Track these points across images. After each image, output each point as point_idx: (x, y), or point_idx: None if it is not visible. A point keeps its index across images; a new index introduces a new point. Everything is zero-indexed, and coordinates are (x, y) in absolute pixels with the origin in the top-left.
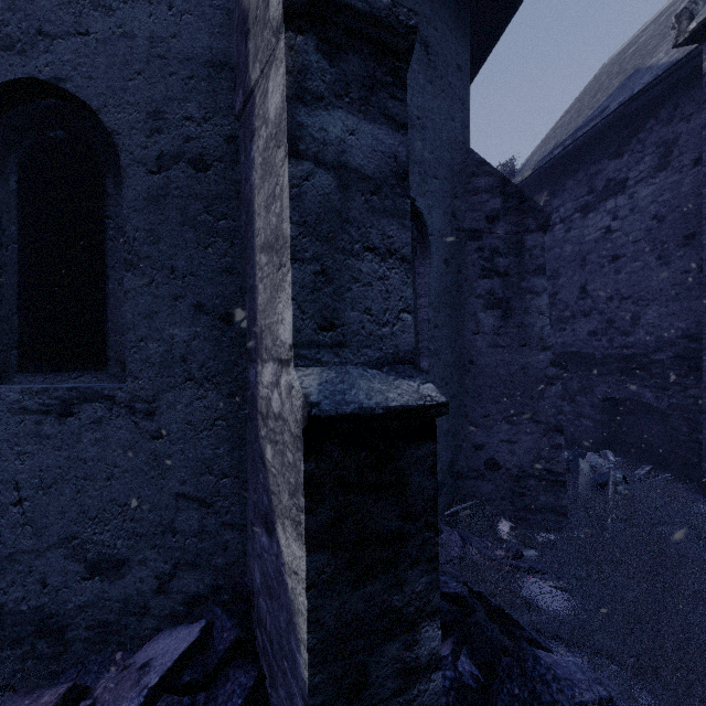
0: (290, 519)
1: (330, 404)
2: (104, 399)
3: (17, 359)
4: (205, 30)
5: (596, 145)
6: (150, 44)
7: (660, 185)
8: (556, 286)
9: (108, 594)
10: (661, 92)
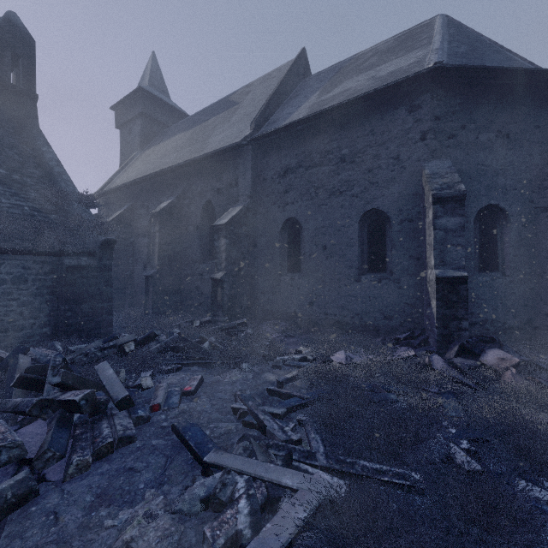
0: (433, 298)
1: (440, 275)
2: (387, 279)
3: (367, 270)
4: (412, 186)
5: None
6: (398, 194)
7: None
8: None
9: (388, 324)
10: None
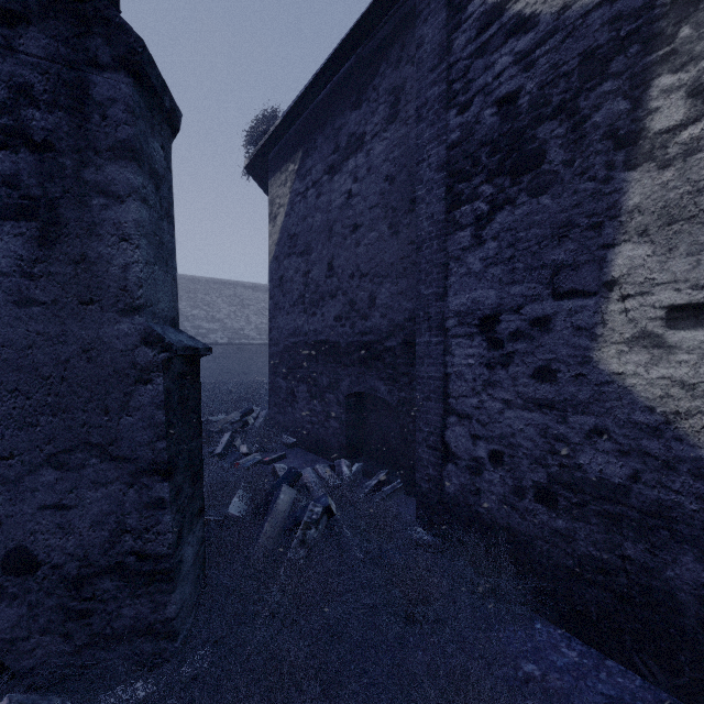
0: None
1: None
2: None
3: None
4: None
5: (340, 93)
6: None
7: (391, 140)
8: (309, 262)
9: None
10: (392, 29)
